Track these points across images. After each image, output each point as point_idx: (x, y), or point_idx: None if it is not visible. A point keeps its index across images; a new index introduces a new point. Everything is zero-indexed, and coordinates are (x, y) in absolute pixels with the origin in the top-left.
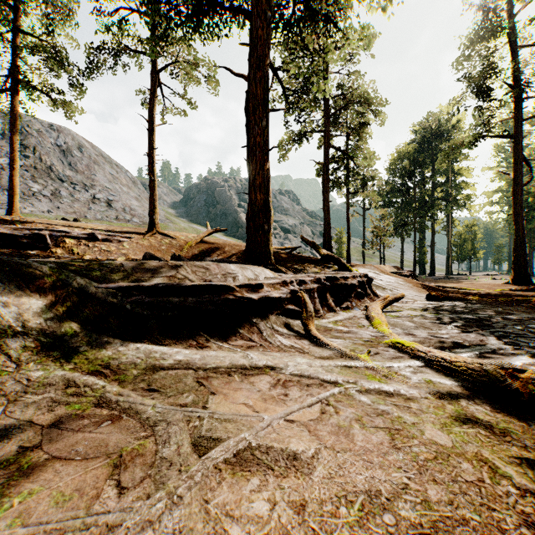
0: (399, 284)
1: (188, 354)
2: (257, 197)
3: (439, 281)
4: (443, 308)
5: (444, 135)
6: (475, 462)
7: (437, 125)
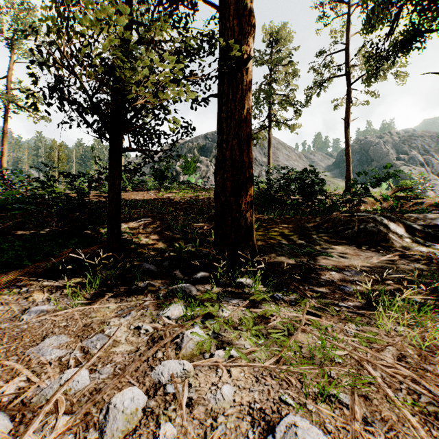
0: None
1: None
2: None
3: None
4: None
5: None
6: None
7: None
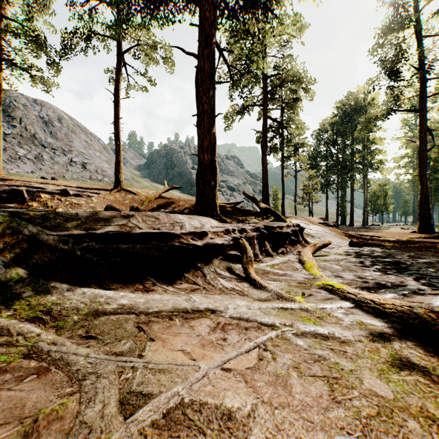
0: (326, 233)
1: (133, 298)
2: (204, 157)
3: (357, 230)
4: (364, 252)
5: (361, 110)
6: (421, 419)
7: (355, 102)
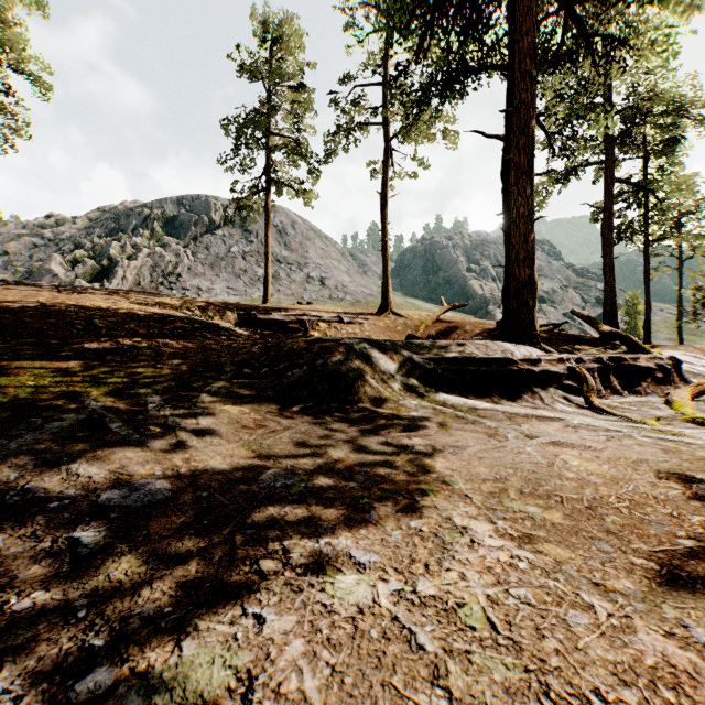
0: None
1: (491, 405)
2: (520, 273)
3: None
4: None
5: None
6: None
7: None
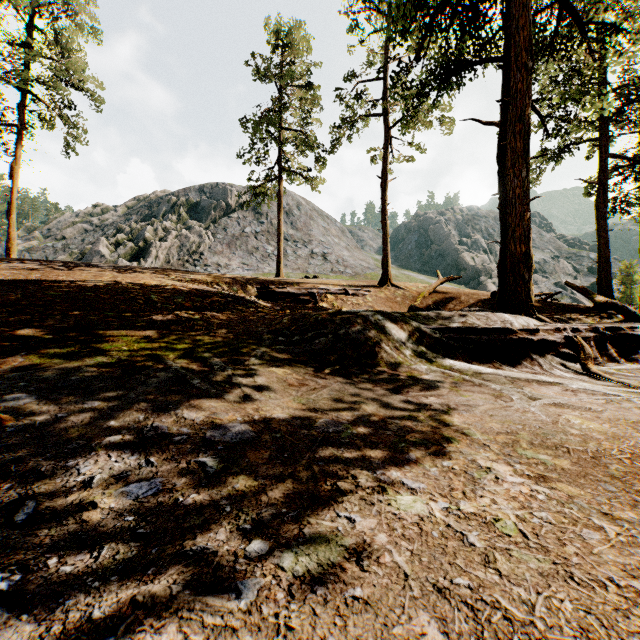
0: None
1: (493, 370)
2: (516, 249)
3: None
4: None
5: None
6: None
7: None
